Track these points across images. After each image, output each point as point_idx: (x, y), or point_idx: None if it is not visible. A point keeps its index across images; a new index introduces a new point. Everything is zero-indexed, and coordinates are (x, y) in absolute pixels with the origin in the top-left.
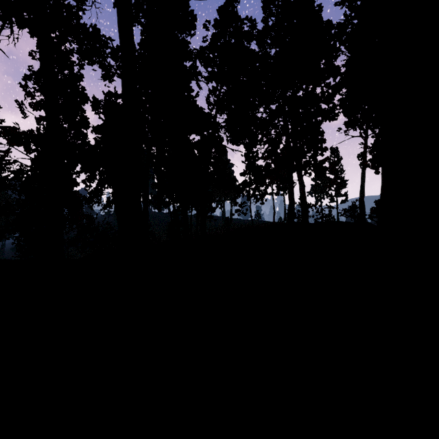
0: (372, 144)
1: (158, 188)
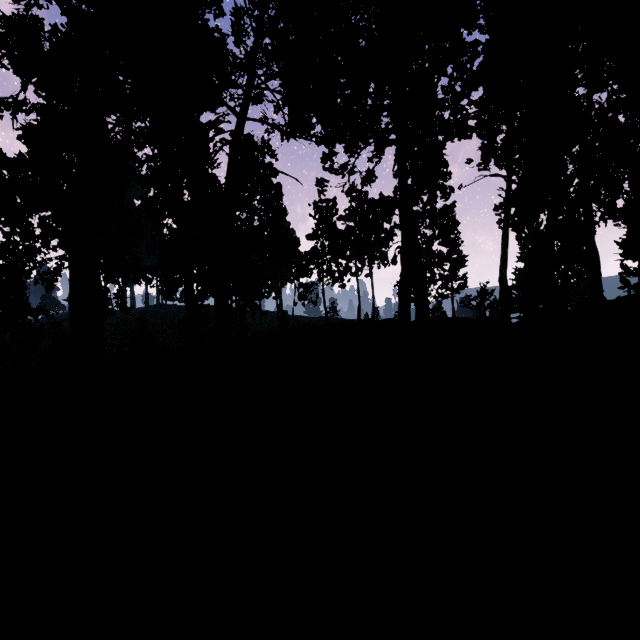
0: (517, 190)
1: (158, 254)
